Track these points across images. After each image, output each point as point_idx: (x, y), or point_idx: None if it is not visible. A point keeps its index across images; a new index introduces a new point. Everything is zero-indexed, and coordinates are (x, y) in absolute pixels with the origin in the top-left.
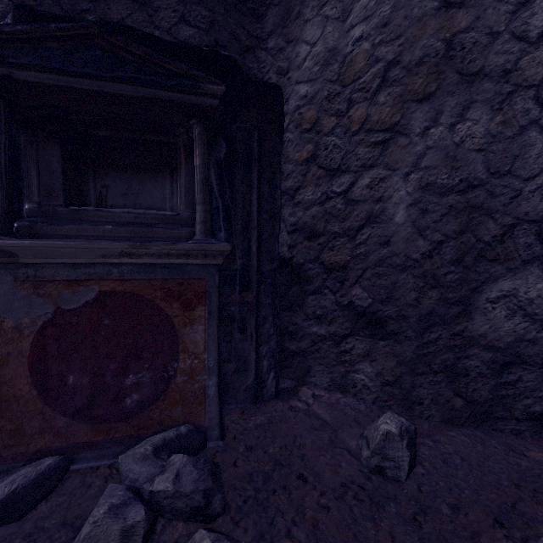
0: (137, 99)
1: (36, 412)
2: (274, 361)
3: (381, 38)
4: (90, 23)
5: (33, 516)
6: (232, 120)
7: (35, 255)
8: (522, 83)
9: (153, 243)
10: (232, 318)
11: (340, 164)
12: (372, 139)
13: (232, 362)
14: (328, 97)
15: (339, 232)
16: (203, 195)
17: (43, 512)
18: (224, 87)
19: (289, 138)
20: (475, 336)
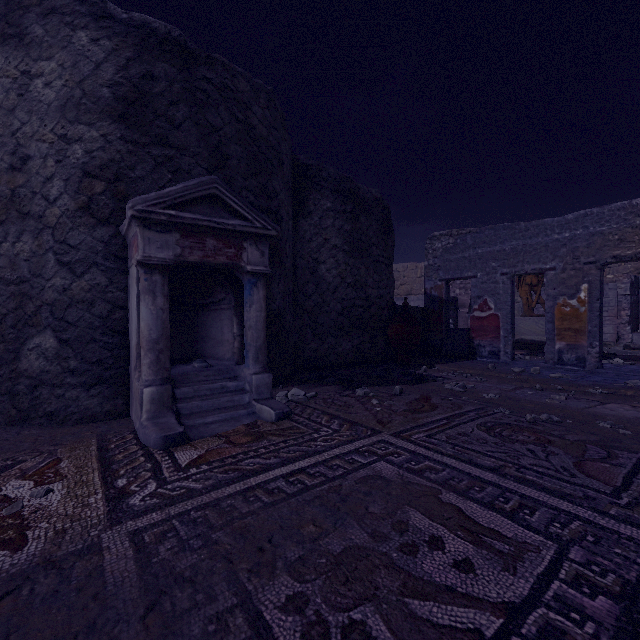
0: None
1: None
2: None
3: None
4: None
5: None
6: None
7: None
8: (48, 225)
9: None
10: None
11: None
12: None
13: None
14: None
15: None
16: None
17: None
18: None
19: None
20: (24, 371)
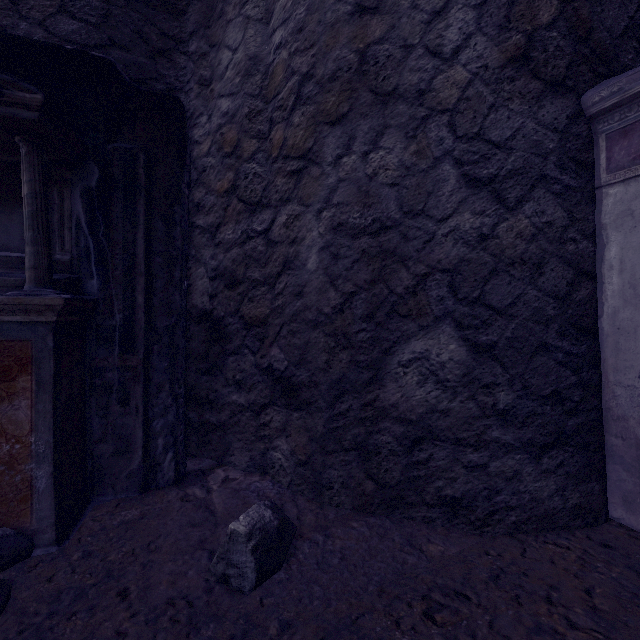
0: None
1: None
2: (173, 439)
3: (297, 46)
4: None
5: None
6: (107, 138)
7: None
8: (436, 107)
9: None
10: (109, 387)
11: (262, 196)
12: (288, 168)
13: (108, 442)
14: (250, 114)
15: (261, 280)
16: (33, 233)
17: None
18: (41, 96)
19: (212, 164)
20: (388, 406)
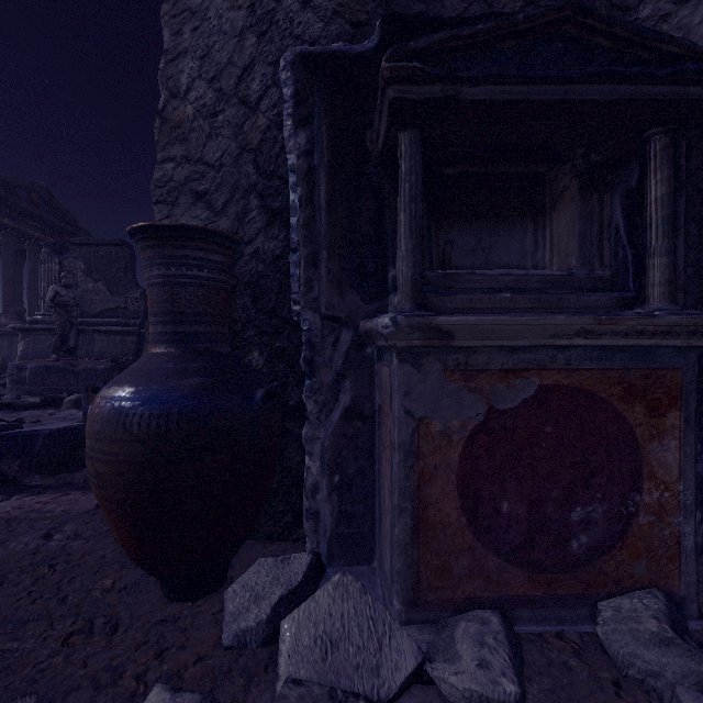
0: (602, 105)
1: (465, 547)
2: (700, 496)
3: None
4: (566, 2)
5: (537, 702)
6: None
7: (473, 336)
8: None
9: (621, 315)
10: None
11: None
12: None
13: None
14: None
15: None
16: (667, 241)
17: (546, 700)
18: None
19: None
20: None
